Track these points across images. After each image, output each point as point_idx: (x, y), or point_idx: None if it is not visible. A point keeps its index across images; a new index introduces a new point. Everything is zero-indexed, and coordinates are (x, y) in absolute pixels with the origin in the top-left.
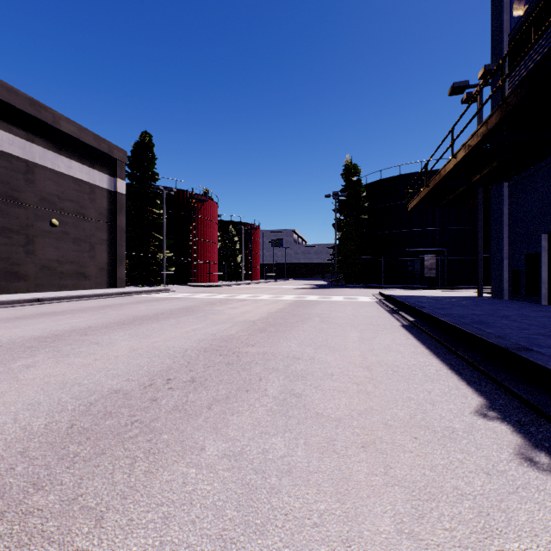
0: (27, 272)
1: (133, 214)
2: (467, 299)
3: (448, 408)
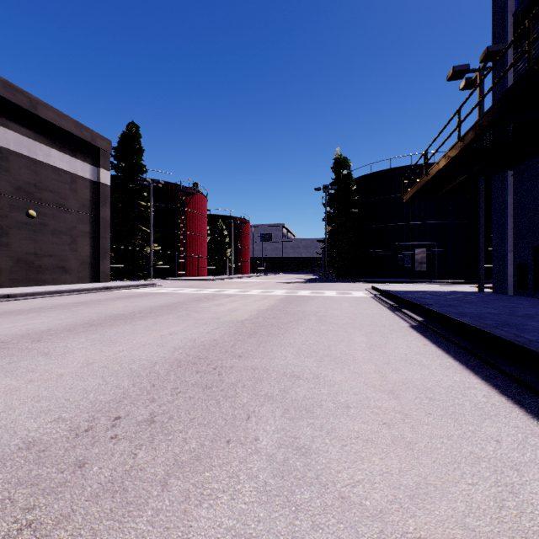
0: (0, 266)
1: (119, 207)
2: (468, 294)
3: None
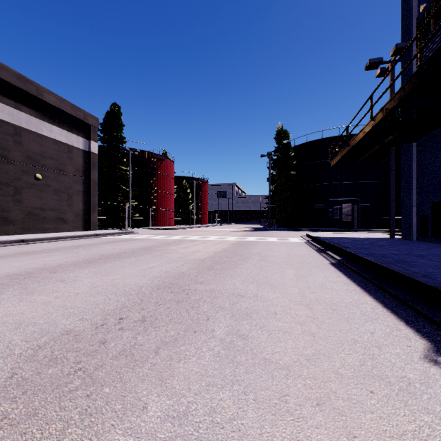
0: (15, 217)
1: (104, 170)
2: (381, 240)
3: (396, 353)
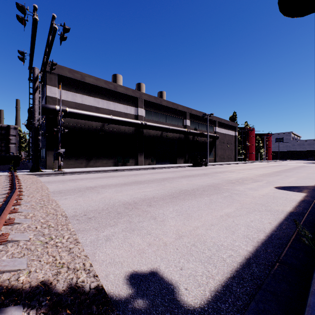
0: (225, 157)
1: None
2: None
3: None
